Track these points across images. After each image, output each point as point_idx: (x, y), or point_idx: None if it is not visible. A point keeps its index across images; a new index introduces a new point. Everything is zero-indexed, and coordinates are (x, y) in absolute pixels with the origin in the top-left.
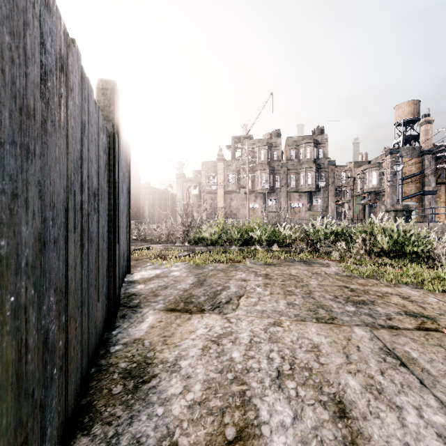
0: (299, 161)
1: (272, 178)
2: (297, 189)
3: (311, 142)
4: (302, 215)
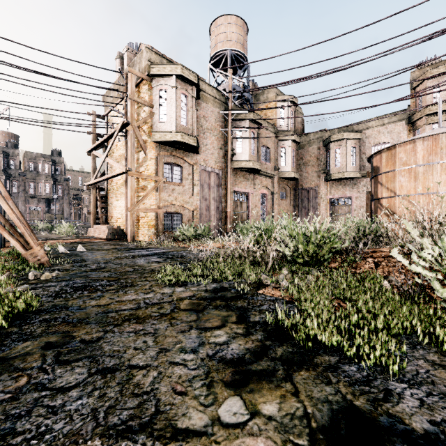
0: (38, 173)
1: (9, 184)
2: (36, 196)
3: (49, 161)
4: (41, 217)
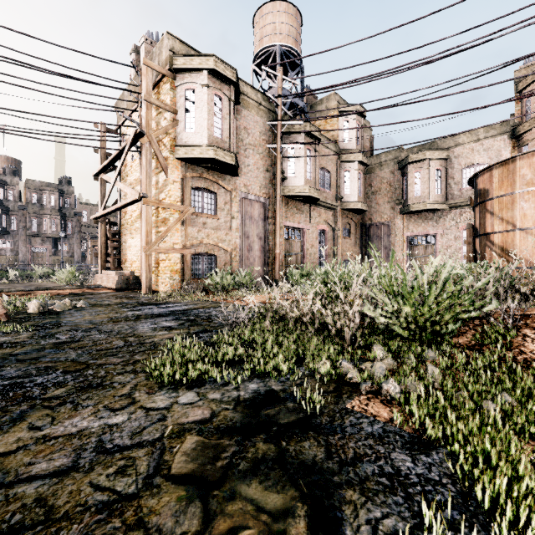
0: (42, 206)
1: (7, 219)
2: (40, 234)
3: (56, 191)
4: (46, 260)
